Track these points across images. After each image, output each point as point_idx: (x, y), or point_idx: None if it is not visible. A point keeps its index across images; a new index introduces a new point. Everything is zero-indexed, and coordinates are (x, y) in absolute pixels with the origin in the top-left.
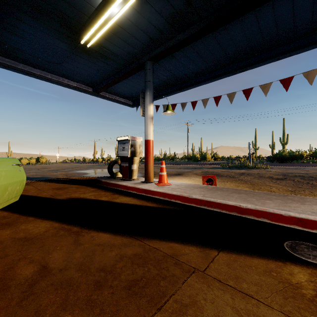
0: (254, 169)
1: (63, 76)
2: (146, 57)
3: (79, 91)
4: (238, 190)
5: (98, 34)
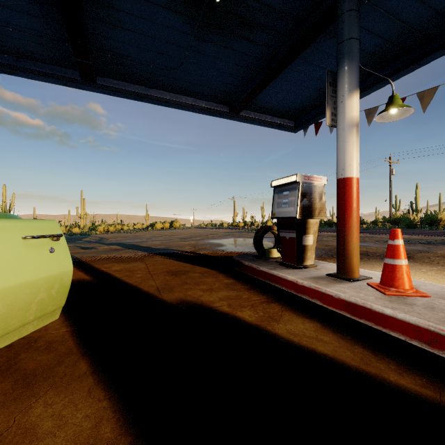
0: None
1: (185, 93)
2: None
3: (210, 114)
4: None
5: None
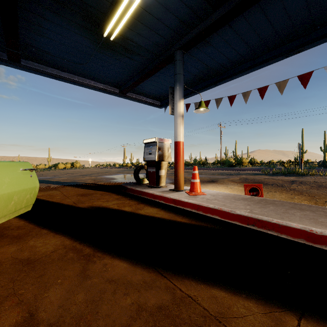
0: (307, 176)
1: (89, 78)
2: (176, 46)
3: (106, 93)
4: (298, 205)
5: (121, 23)
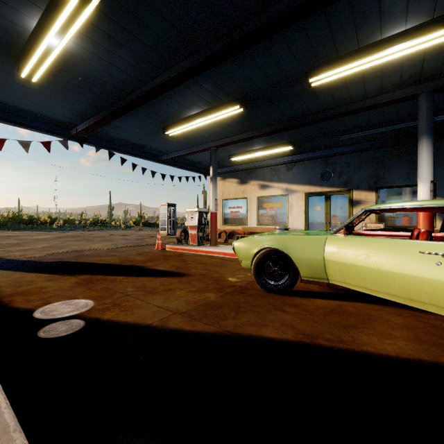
0: None
1: None
2: None
3: None
4: None
5: None
